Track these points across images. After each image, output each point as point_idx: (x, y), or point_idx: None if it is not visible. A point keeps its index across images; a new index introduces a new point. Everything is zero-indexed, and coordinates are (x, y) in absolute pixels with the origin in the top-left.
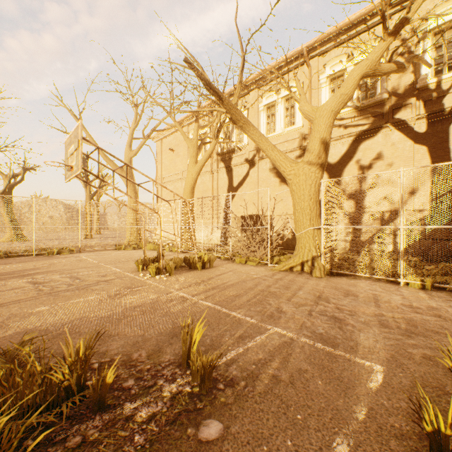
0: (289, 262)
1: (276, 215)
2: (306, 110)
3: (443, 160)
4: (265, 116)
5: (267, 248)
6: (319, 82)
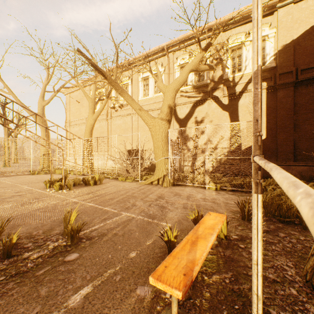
0: (150, 179)
1: (149, 149)
2: (161, 87)
3: (235, 120)
4: (143, 85)
5: (138, 170)
6: (174, 68)
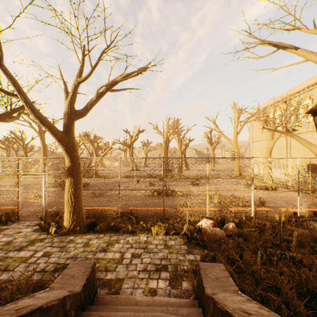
0: None
1: None
2: None
3: None
4: None
5: (309, 185)
6: None
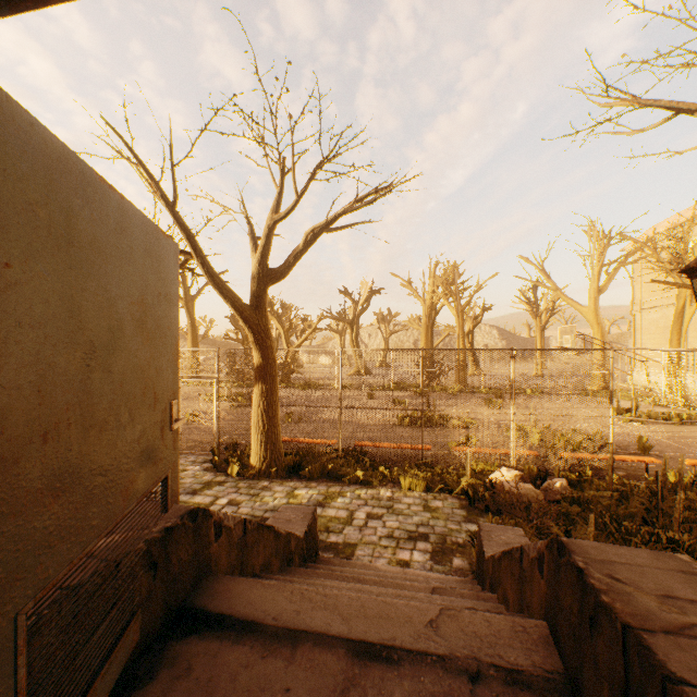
0: None
1: None
2: None
3: None
4: None
5: None
6: None
